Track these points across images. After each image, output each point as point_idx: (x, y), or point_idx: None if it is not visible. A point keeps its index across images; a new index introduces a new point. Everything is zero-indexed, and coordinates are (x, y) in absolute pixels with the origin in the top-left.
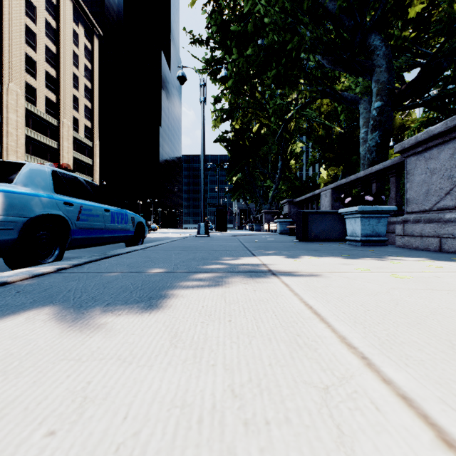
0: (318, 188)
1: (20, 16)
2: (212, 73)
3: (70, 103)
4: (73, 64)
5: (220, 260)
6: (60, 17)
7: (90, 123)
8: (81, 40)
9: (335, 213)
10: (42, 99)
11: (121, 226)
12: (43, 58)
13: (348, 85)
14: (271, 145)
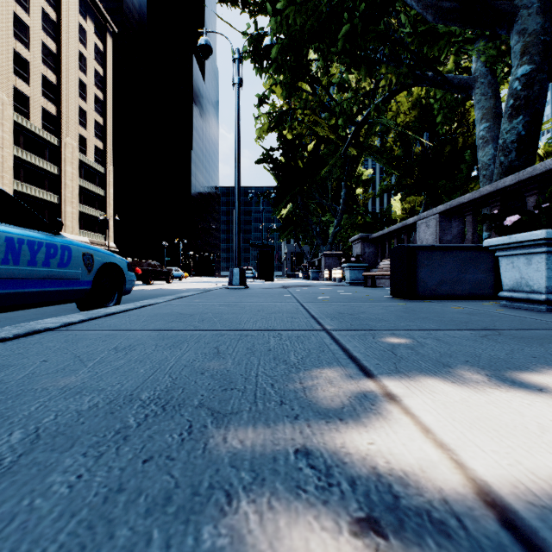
0: (394, 224)
1: (7, 2)
2: (253, 56)
3: (76, 117)
4: (80, 68)
5: (230, 423)
6: (62, 7)
7: (101, 144)
8: (90, 38)
9: (466, 249)
10: (37, 111)
11: (45, 270)
12: (39, 58)
13: (453, 66)
14: (331, 169)
